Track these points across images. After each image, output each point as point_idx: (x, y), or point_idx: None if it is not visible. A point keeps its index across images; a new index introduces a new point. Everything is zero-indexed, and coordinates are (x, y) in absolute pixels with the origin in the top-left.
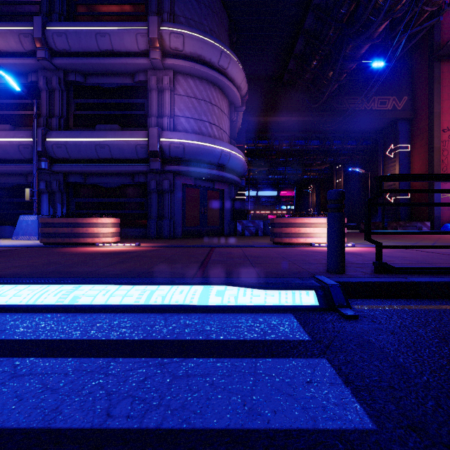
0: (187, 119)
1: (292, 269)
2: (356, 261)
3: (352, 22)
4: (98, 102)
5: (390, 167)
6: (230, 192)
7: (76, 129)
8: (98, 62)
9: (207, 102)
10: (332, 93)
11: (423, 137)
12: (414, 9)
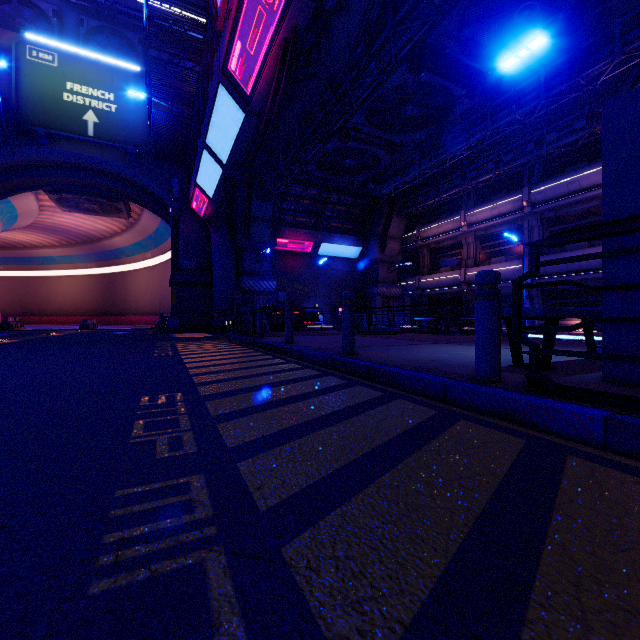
0: None
1: None
2: None
3: None
4: (566, 226)
5: None
6: None
7: (549, 250)
8: (568, 201)
9: None
10: None
11: None
12: None
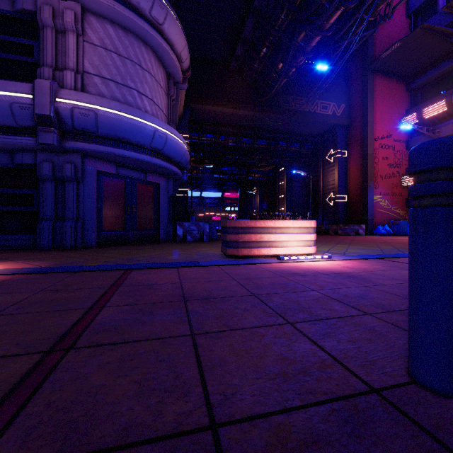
0: (104, 81)
1: (314, 376)
2: (389, 301)
3: (305, 7)
4: None
5: (330, 171)
6: (169, 187)
7: None
8: None
9: (135, 63)
10: (280, 89)
11: (358, 144)
12: (356, 15)
